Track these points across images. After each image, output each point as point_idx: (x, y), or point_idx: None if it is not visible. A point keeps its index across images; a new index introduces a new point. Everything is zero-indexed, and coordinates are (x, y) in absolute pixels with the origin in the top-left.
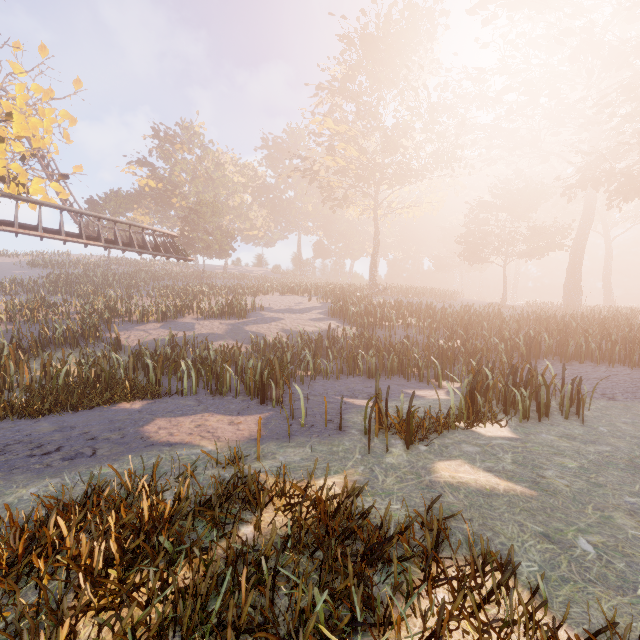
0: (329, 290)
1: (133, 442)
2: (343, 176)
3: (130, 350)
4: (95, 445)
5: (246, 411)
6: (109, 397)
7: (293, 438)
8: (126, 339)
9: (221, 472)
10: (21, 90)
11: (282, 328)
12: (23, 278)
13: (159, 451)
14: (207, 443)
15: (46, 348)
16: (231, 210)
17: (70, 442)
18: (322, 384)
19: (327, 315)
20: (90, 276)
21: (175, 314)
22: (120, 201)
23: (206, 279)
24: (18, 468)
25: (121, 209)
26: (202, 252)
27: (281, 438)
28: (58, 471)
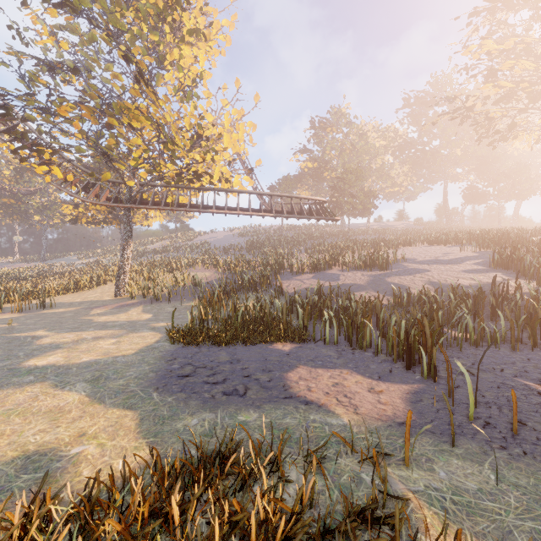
0: (487, 237)
1: (275, 389)
2: (508, 102)
3: (288, 296)
4: (248, 384)
5: (388, 376)
6: (267, 337)
7: (458, 439)
8: (286, 287)
9: (356, 467)
10: (227, 117)
11: (428, 280)
12: (235, 244)
13: (295, 408)
14: (342, 412)
15: (239, 291)
16: (373, 172)
17: (233, 375)
18: (490, 354)
19: (487, 266)
20: (270, 240)
21: (324, 266)
22: (288, 183)
23: (351, 236)
24: (195, 392)
25: (289, 189)
26: (347, 213)
27: (438, 433)
28: (216, 405)
